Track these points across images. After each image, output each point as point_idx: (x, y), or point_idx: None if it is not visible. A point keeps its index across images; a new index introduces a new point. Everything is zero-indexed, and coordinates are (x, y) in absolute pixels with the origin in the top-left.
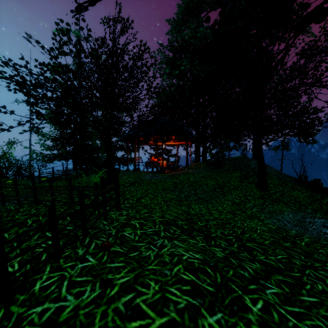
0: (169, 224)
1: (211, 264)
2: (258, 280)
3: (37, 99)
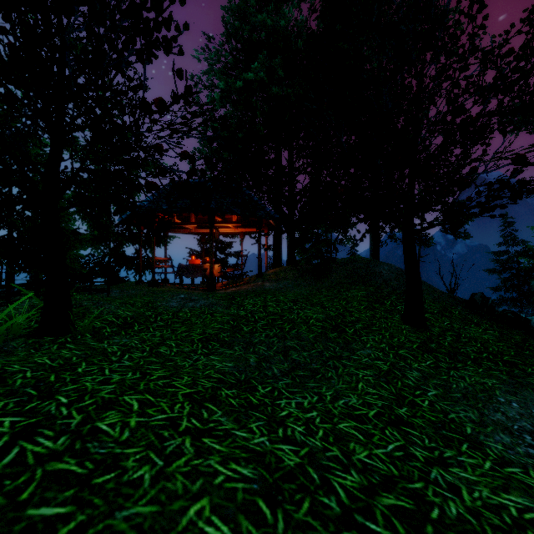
0: None
1: None
2: None
3: None
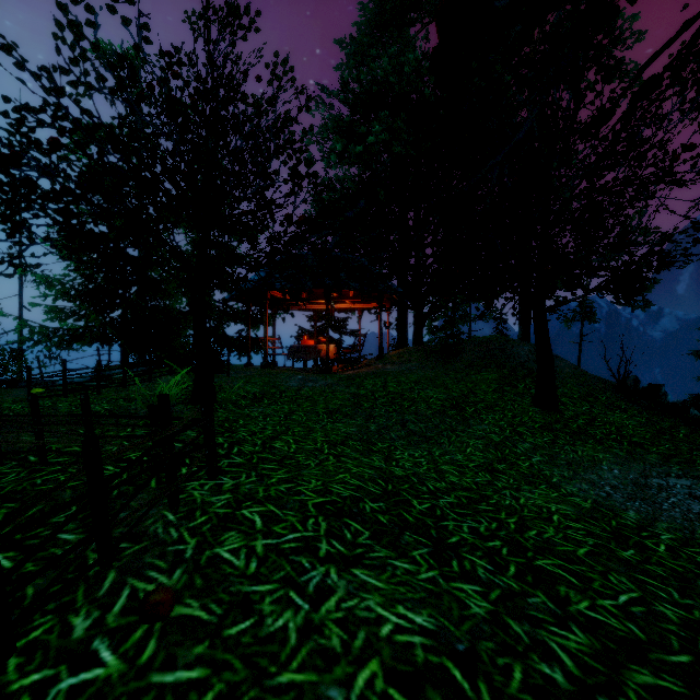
0: (343, 514)
1: (460, 646)
2: (593, 696)
3: (2, 189)
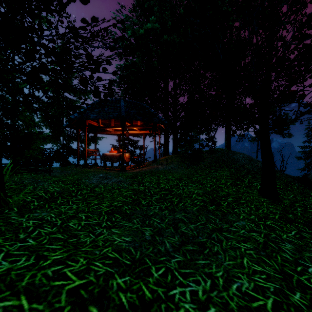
0: None
1: None
2: None
3: None
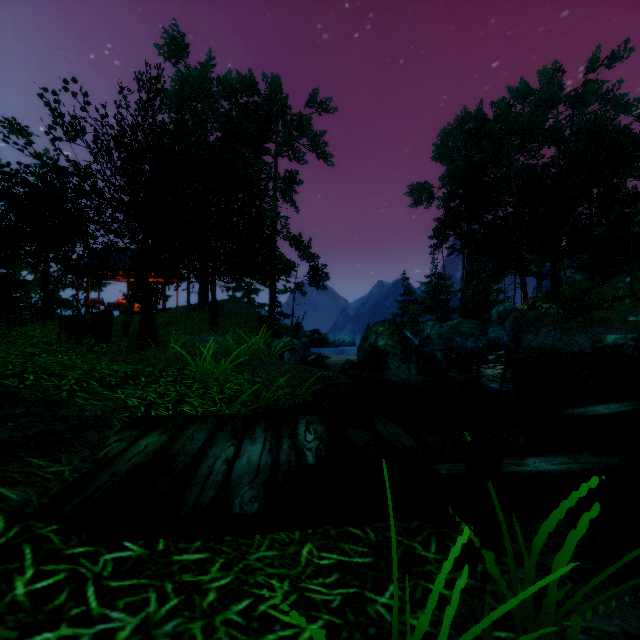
0: None
1: None
2: None
3: None
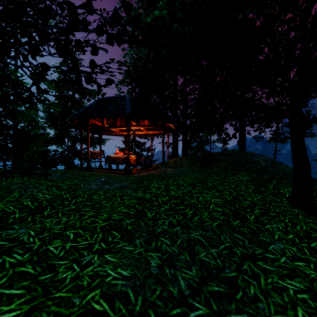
0: None
1: None
2: None
3: None
